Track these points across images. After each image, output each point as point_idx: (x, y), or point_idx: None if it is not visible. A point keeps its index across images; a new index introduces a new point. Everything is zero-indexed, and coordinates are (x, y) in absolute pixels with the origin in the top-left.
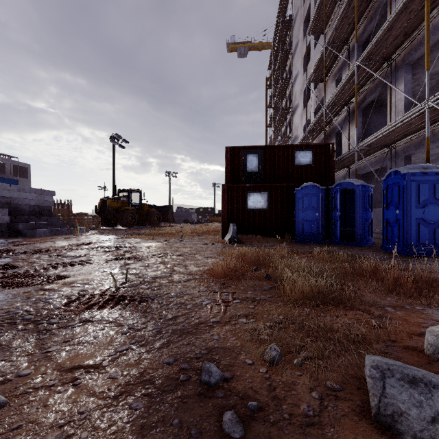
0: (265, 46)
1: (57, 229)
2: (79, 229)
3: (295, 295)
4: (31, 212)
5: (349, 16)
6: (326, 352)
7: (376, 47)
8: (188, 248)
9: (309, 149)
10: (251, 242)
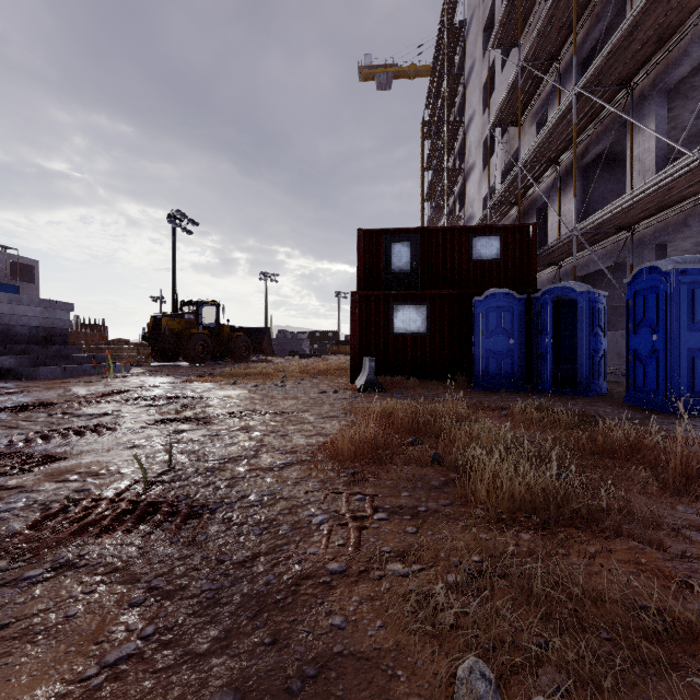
0: (419, 73)
1: (76, 366)
2: (113, 366)
3: (498, 503)
4: (32, 338)
5: (561, 14)
6: (606, 680)
7: (609, 62)
8: (293, 400)
9: (496, 234)
10: (400, 389)
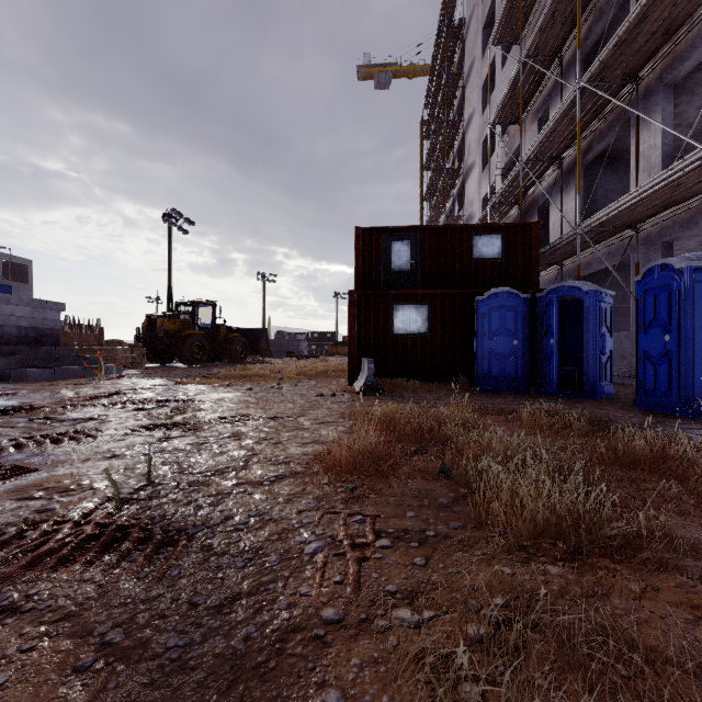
0: (418, 72)
1: (66, 368)
2: (105, 368)
3: (519, 527)
4: (21, 338)
5: (564, 8)
6: None
7: (614, 55)
8: (289, 404)
9: (497, 233)
10: (400, 391)
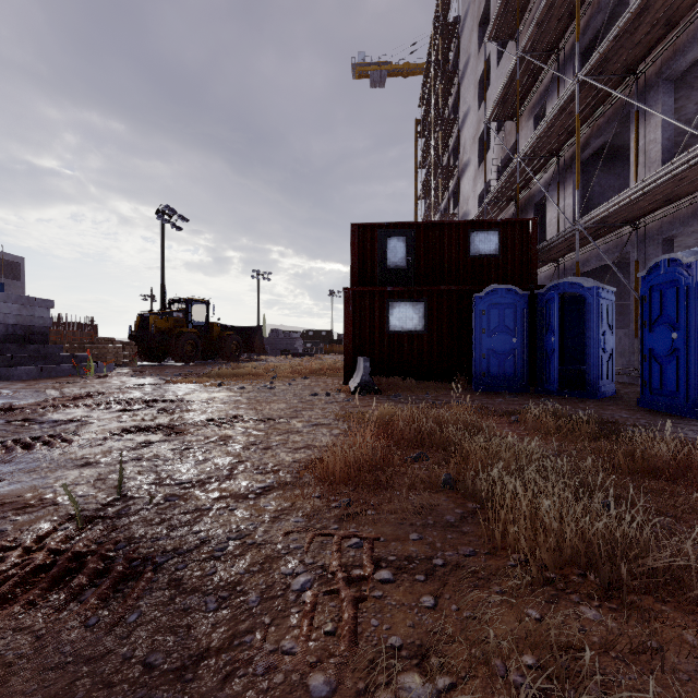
0: (413, 71)
1: (54, 366)
2: (95, 366)
3: (542, 556)
4: (8, 336)
5: (562, 2)
6: None
7: (614, 48)
8: (281, 404)
9: (494, 229)
10: (396, 390)
